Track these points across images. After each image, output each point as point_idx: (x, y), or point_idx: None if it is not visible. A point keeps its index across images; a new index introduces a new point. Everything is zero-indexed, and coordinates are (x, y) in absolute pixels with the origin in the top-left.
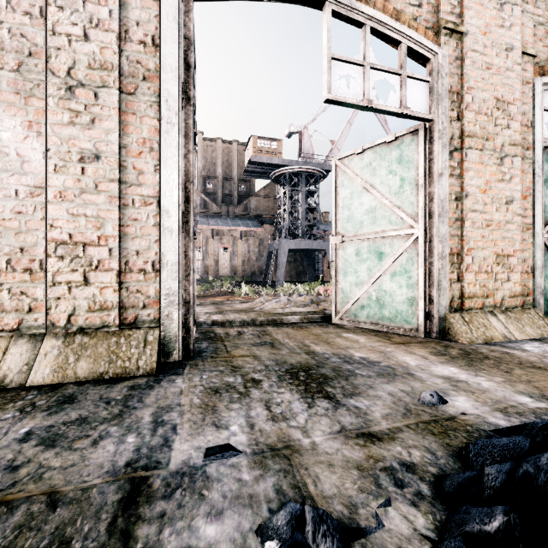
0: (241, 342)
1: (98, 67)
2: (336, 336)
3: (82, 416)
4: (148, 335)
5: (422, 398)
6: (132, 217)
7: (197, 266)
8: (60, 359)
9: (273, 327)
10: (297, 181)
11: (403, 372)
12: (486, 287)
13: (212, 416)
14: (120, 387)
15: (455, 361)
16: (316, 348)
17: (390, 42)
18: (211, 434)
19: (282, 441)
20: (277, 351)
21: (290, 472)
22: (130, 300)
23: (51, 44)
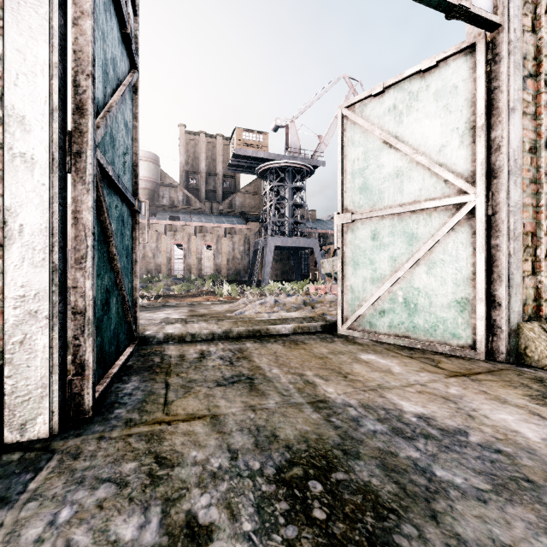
0: (197, 378)
1: None
2: (353, 361)
3: None
4: None
5: None
6: None
7: (179, 265)
8: None
9: (255, 343)
10: (284, 176)
11: (543, 473)
12: None
13: None
14: None
15: None
16: (327, 389)
17: None
18: None
19: None
20: (259, 400)
21: None
22: None
23: None
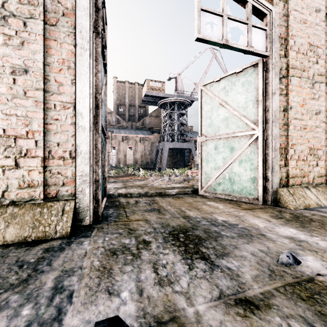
0: (137, 209)
1: (27, 2)
2: (203, 204)
3: None
4: (66, 206)
5: (280, 259)
6: (54, 118)
7: (113, 158)
8: None
9: (159, 197)
10: (174, 107)
11: (257, 233)
12: (303, 170)
13: (107, 280)
14: (37, 249)
15: (291, 223)
16: (190, 213)
17: (240, 1)
18: (103, 303)
19: (168, 311)
20: (162, 216)
21: None
22: (52, 179)
23: None
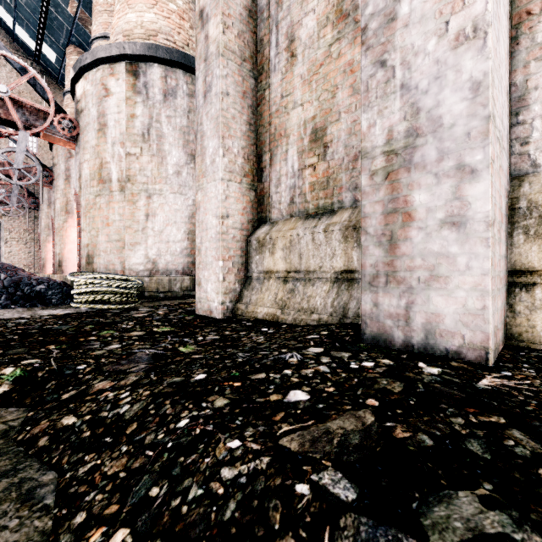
0: None
1: None
2: None
3: None
4: None
5: None
6: None
7: None
8: None
9: None
10: None
11: None
12: None
13: None
14: None
15: None
16: None
17: None
18: None
19: None
20: None
21: None
22: None
23: None
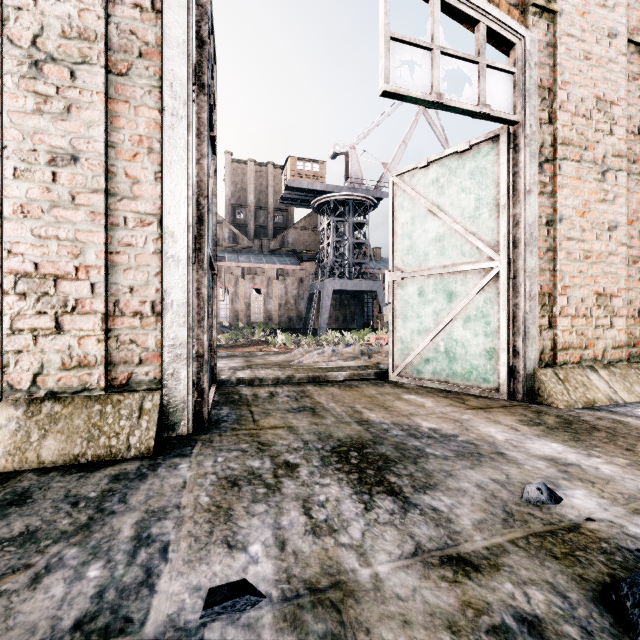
0: (272, 408)
1: (76, 36)
2: (396, 399)
3: (30, 528)
4: (145, 401)
5: (526, 494)
6: (123, 242)
7: (225, 311)
8: (18, 436)
9: (315, 386)
10: (343, 210)
11: (490, 451)
12: (585, 335)
13: (224, 527)
14: (98, 477)
15: (555, 434)
16: (370, 415)
17: (465, 21)
18: (220, 561)
19: (328, 573)
20: (320, 420)
21: (342, 638)
22: (121, 353)
23: (9, 2)
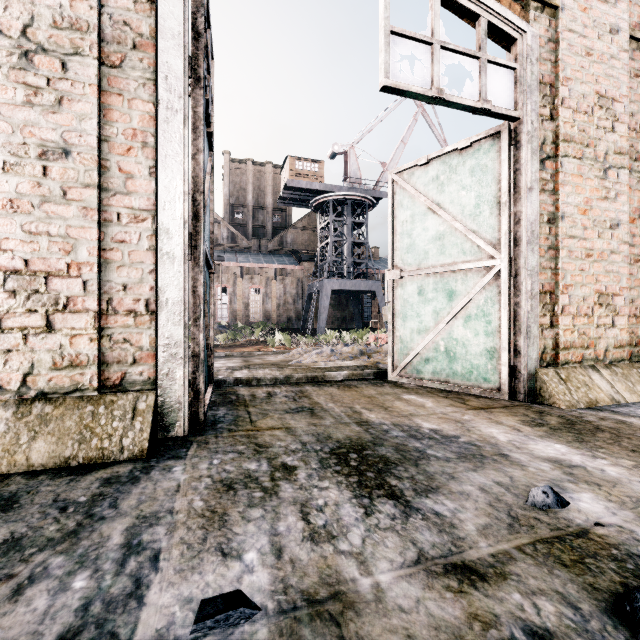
0: (270, 408)
1: (68, 26)
2: (395, 399)
3: (15, 535)
4: (139, 401)
5: (532, 497)
6: (117, 238)
7: (223, 311)
8: (7, 438)
9: (313, 386)
10: (342, 210)
11: (493, 453)
12: (586, 334)
13: (219, 533)
14: (89, 480)
15: (558, 435)
16: (370, 415)
17: (466, 15)
18: (213, 570)
19: (327, 583)
20: (319, 421)
21: None
22: (114, 352)
23: None
